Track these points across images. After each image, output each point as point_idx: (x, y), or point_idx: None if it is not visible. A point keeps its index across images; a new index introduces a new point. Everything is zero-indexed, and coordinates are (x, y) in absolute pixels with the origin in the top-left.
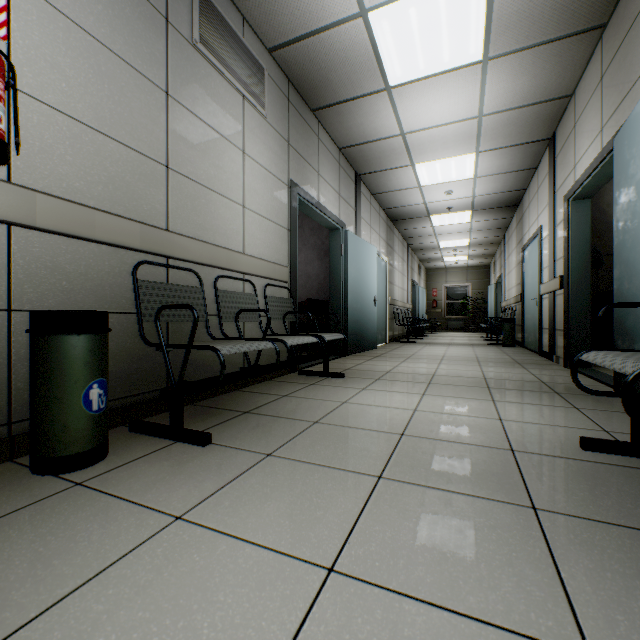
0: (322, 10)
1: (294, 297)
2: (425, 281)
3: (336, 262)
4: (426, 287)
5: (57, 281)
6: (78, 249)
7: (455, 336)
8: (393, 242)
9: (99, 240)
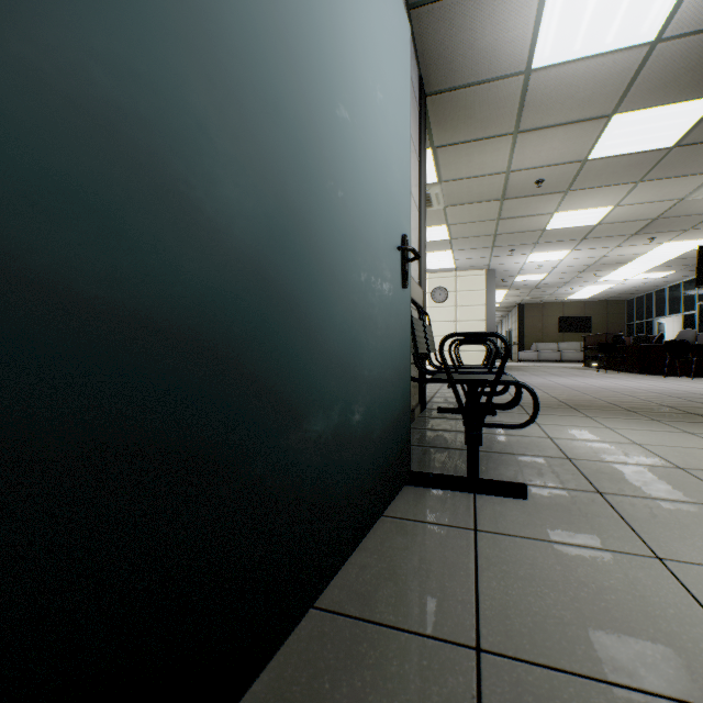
0: None
1: None
2: None
3: None
4: None
5: None
6: None
7: None
8: None
9: None
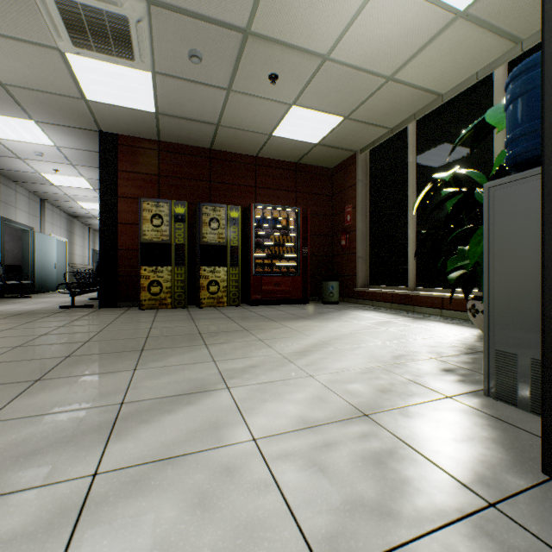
0: (21, 169)
1: (3, 266)
2: None
3: (28, 247)
4: None
5: None
6: None
7: None
8: (74, 228)
9: None
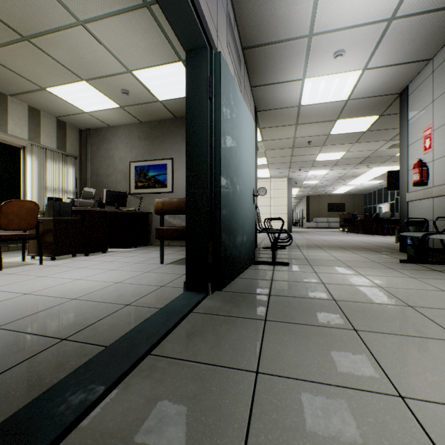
0: None
1: None
2: None
3: None
4: None
5: (440, 211)
6: (444, 199)
7: None
8: None
9: (444, 195)
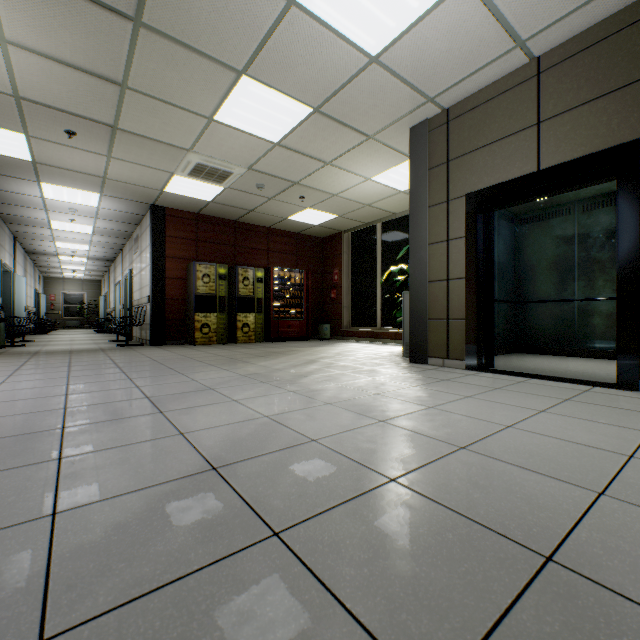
0: (33, 216)
1: (2, 310)
2: (44, 287)
3: (8, 289)
4: (45, 292)
5: None
6: None
7: (75, 331)
8: (27, 266)
9: None
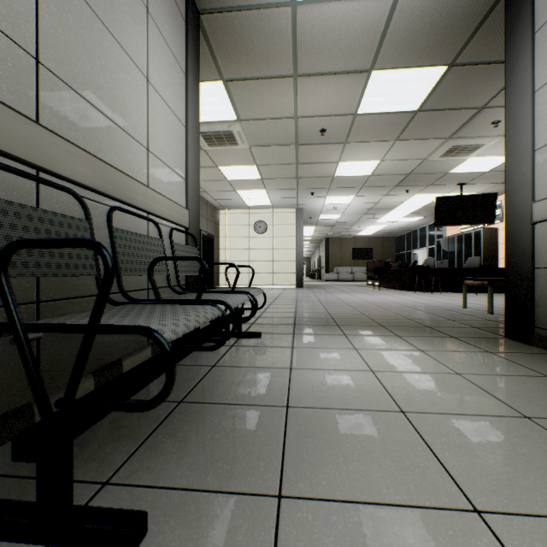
0: None
1: None
2: None
3: None
4: None
5: None
6: None
7: None
8: None
9: None
